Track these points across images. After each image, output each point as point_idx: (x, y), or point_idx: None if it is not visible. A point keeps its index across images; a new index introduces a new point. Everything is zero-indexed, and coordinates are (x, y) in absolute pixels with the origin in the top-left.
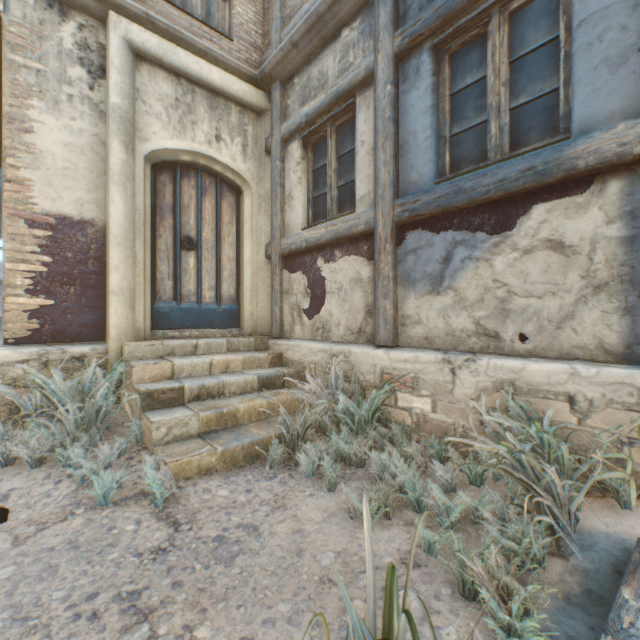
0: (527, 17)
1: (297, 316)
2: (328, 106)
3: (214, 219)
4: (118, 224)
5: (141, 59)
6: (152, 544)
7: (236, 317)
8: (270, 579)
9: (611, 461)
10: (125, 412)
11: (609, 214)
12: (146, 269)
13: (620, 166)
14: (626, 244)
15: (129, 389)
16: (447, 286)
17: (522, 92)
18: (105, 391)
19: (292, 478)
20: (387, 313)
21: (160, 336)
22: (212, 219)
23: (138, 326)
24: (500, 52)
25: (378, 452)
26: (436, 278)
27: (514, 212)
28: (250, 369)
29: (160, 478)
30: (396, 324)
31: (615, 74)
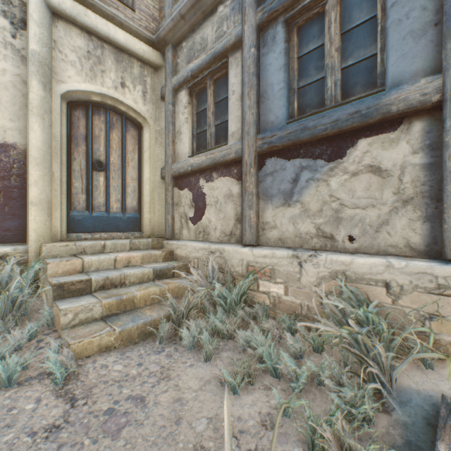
0: (354, 1)
1: (185, 222)
2: (208, 64)
3: (120, 147)
4: (37, 148)
5: (58, 17)
6: (47, 422)
7: (138, 223)
8: (150, 450)
9: (416, 331)
10: (42, 300)
11: (414, 146)
12: (62, 185)
13: (422, 111)
14: (426, 169)
15: (45, 281)
16: (296, 200)
17: (350, 56)
18: (18, 285)
19: (177, 351)
20: (251, 220)
21: (74, 238)
22: (118, 147)
23: (55, 230)
24: (334, 26)
25: (244, 326)
26: (288, 194)
27: (345, 145)
28: (148, 263)
29: (62, 359)
30: (258, 228)
31: (418, 42)
